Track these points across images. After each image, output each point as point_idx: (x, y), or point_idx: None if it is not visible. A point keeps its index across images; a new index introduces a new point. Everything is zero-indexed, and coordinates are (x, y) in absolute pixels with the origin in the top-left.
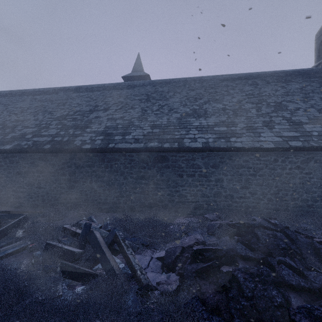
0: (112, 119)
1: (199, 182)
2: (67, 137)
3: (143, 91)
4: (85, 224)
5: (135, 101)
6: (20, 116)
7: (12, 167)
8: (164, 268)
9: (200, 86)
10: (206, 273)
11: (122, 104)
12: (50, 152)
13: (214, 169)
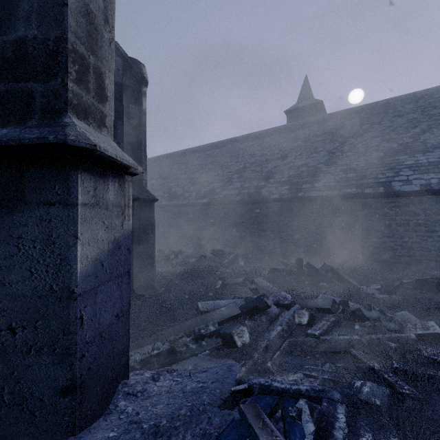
0: (294, 168)
1: (416, 232)
2: (252, 189)
3: (324, 129)
4: (298, 258)
5: (316, 144)
6: (202, 173)
7: (208, 217)
8: (382, 294)
9: (414, 107)
10: (431, 291)
11: (301, 149)
12: (240, 204)
13: (439, 217)
